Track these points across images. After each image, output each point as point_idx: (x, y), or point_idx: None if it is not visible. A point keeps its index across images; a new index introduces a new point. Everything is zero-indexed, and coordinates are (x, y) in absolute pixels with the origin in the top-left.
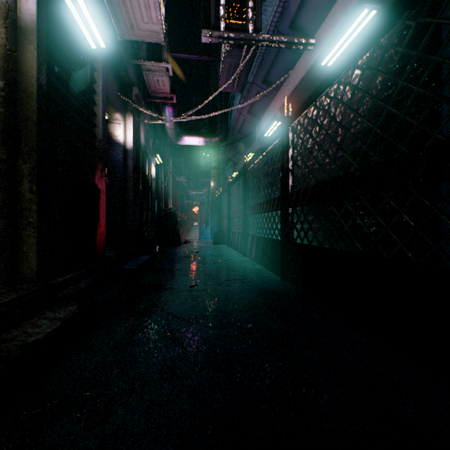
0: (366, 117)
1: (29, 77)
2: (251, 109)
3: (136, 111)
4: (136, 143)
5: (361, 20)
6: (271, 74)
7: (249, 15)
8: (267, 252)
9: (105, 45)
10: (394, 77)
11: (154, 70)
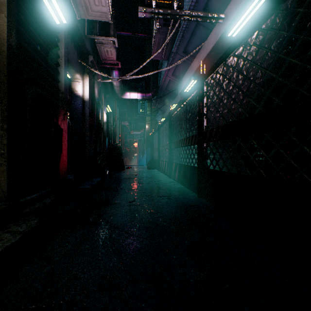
0: (269, 69)
1: (0, 39)
2: (174, 72)
3: (91, 73)
4: (91, 96)
5: None
6: (189, 46)
7: None
8: (187, 176)
9: (66, 21)
10: (296, 34)
11: (104, 43)
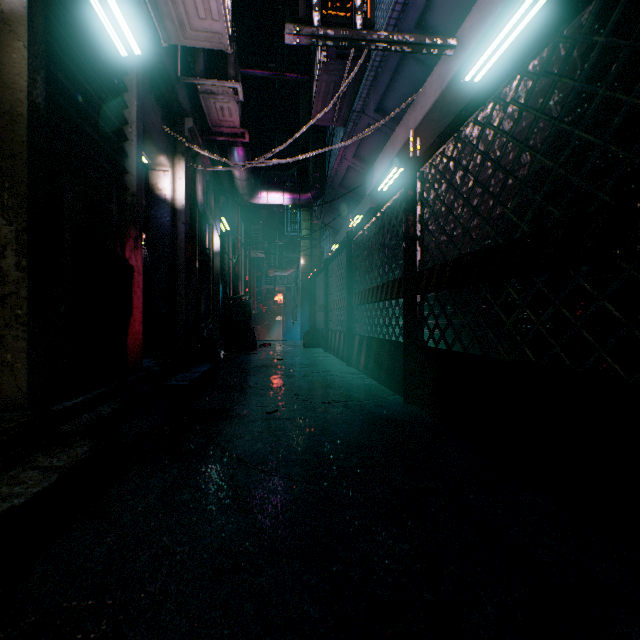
0: (542, 151)
1: (15, 91)
2: (358, 151)
3: (189, 153)
4: (189, 200)
5: (526, 8)
6: (388, 98)
7: (356, 3)
8: (383, 361)
9: (140, 51)
10: (590, 84)
11: (216, 93)
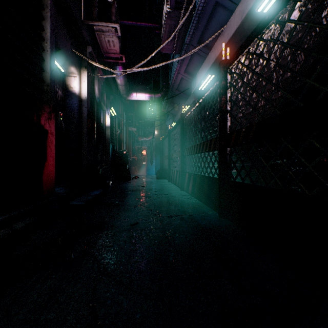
0: None
1: None
2: (187, 68)
3: (90, 67)
4: (90, 95)
5: None
6: (205, 34)
7: None
8: (204, 189)
9: None
10: None
11: (105, 31)
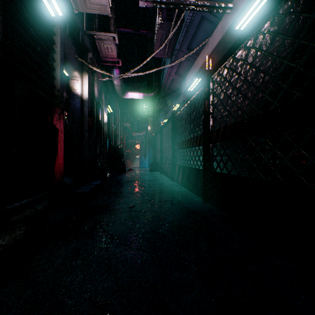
0: (288, 58)
1: None
2: (178, 71)
3: (90, 71)
4: (90, 95)
5: None
6: (193, 42)
7: None
8: (191, 179)
9: (62, 13)
10: None
11: (104, 39)
